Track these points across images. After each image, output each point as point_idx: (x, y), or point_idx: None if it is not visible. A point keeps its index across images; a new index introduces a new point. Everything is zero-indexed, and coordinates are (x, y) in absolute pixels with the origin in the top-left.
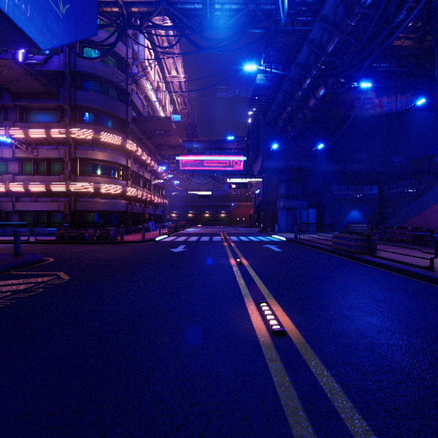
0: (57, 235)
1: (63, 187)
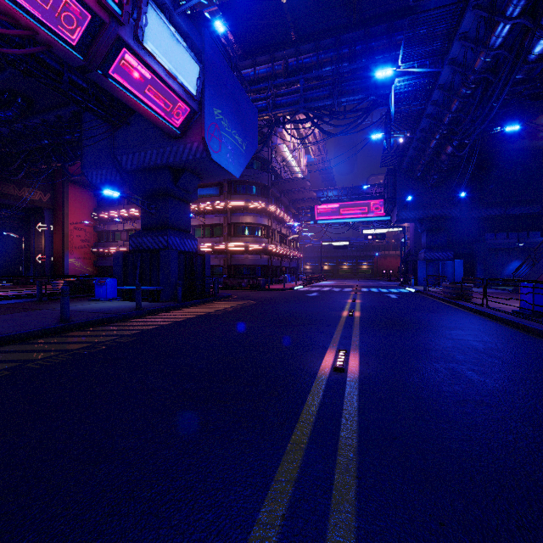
0: (224, 284)
1: (223, 247)
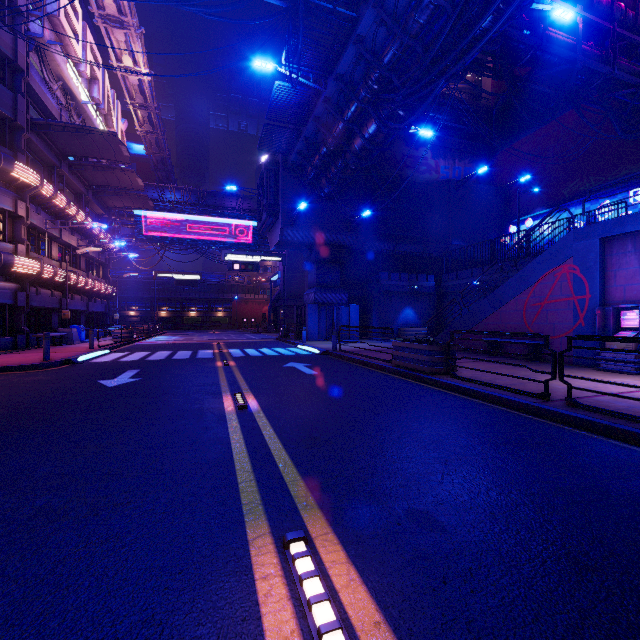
0: None
1: None
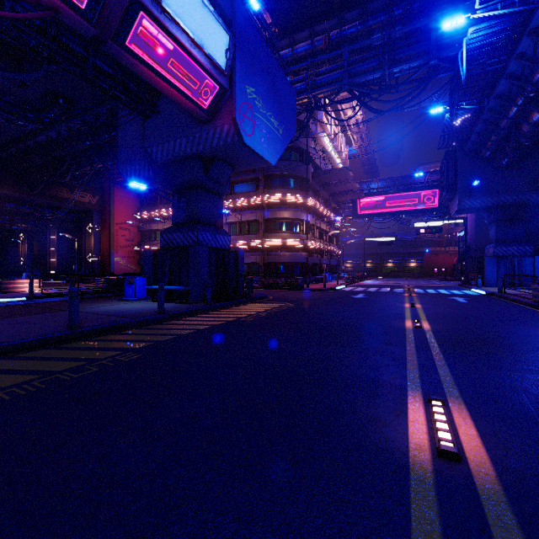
0: (260, 282)
1: (260, 244)
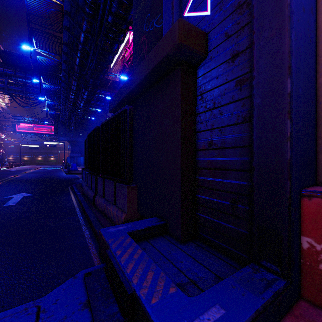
0: None
1: None
